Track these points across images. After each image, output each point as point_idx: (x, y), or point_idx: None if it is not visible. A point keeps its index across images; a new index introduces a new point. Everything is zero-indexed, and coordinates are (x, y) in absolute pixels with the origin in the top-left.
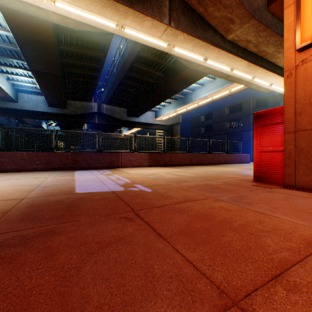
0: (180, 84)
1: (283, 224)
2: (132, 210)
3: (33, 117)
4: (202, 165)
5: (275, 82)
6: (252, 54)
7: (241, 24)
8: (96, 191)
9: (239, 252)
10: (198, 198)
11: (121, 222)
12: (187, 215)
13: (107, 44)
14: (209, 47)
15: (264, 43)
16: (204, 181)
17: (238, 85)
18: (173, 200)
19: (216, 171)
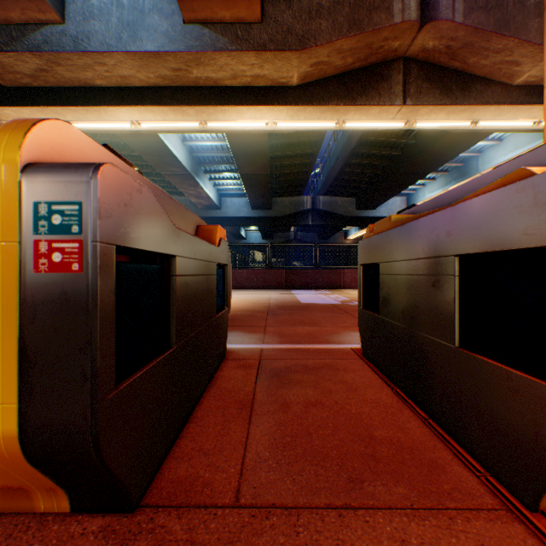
0: (444, 152)
1: None
2: (344, 311)
3: (235, 225)
4: None
5: None
6: None
7: (533, 62)
8: (317, 303)
9: None
10: None
11: (335, 313)
12: None
13: None
14: (475, 108)
15: None
16: None
17: None
18: None
19: None
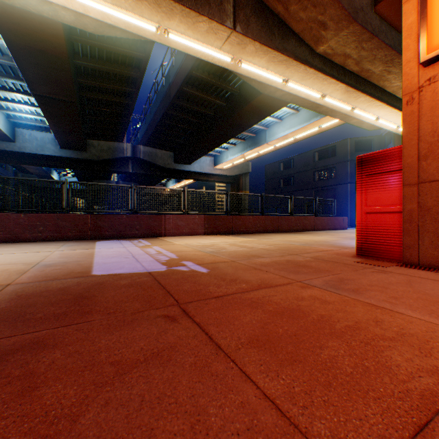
0: (249, 117)
1: (414, 325)
2: (177, 303)
3: (38, 164)
4: (280, 233)
5: (383, 115)
6: (352, 74)
7: (336, 30)
8: (124, 272)
9: (351, 378)
10: (278, 283)
11: (157, 323)
12: (263, 311)
13: (144, 58)
14: (291, 62)
15: (369, 59)
16: (285, 256)
17: (331, 119)
18: (241, 285)
19: (301, 241)
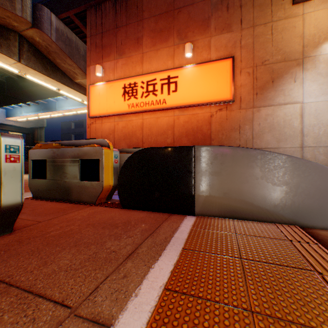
0: (39, 94)
1: None
2: None
3: None
4: None
5: None
6: None
7: (83, 77)
8: None
9: None
10: None
11: None
12: None
13: None
14: (60, 84)
15: None
16: None
17: None
18: None
19: None
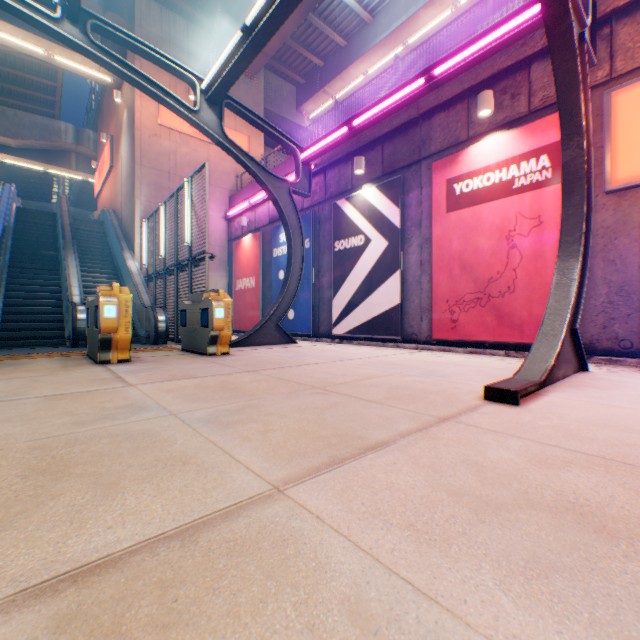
0: None
1: None
2: None
3: None
4: None
5: None
6: None
7: None
8: None
9: None
10: None
11: None
12: None
13: None
14: None
15: None
16: None
17: None
18: None
19: None
